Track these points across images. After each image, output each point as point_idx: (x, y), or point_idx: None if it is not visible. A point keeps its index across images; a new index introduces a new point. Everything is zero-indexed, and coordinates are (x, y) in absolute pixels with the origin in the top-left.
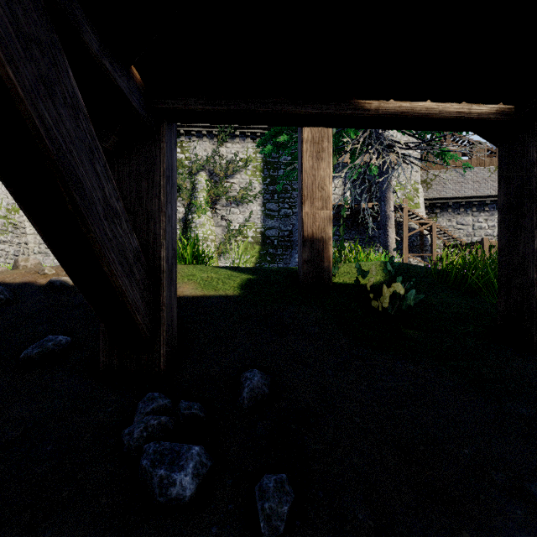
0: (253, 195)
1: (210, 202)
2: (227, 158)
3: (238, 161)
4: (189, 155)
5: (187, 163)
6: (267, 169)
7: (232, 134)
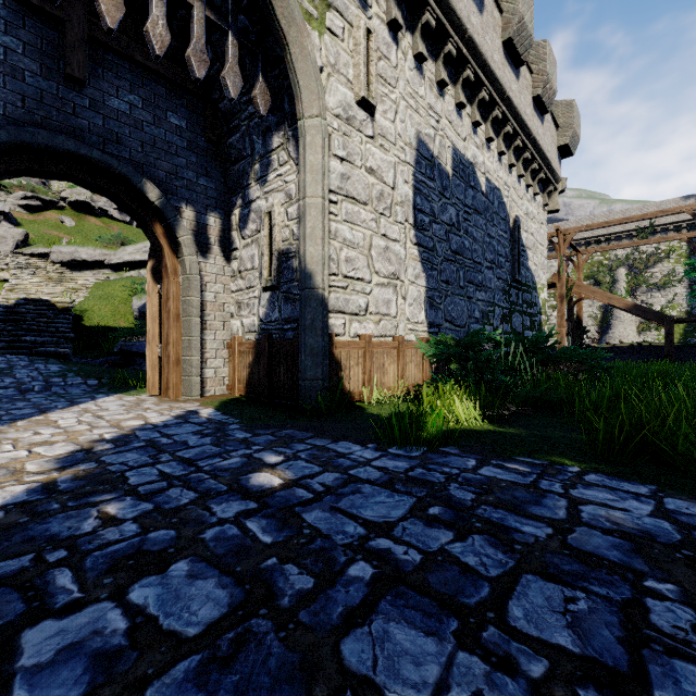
0: (677, 280)
1: (629, 291)
2: (647, 252)
3: (659, 253)
4: (608, 256)
5: (606, 262)
6: (693, 254)
7: (652, 231)
